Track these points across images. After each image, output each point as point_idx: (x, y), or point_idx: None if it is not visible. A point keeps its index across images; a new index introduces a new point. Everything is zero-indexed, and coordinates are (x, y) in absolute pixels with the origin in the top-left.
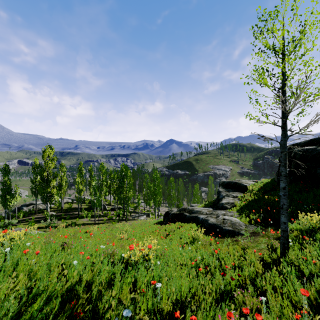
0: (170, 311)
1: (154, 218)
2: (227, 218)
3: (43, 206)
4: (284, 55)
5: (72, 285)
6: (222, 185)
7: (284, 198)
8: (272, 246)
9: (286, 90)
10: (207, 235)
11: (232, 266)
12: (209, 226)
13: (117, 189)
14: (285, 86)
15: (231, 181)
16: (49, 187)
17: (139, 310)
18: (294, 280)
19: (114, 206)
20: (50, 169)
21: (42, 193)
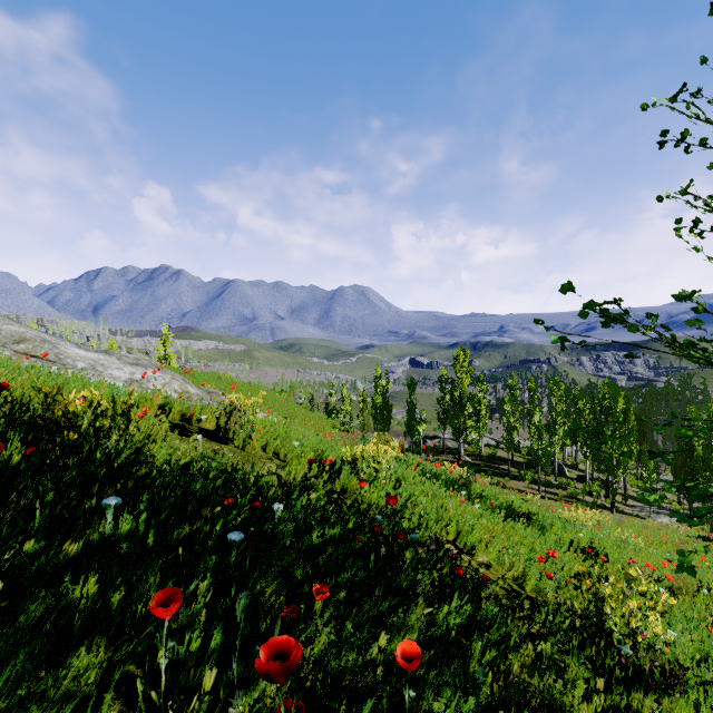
0: (584, 547)
1: (709, 532)
2: None
3: (452, 444)
4: None
5: (512, 506)
6: None
7: None
8: None
9: None
10: None
11: None
12: None
13: (591, 436)
14: None
15: None
16: (462, 416)
17: None
18: None
19: (584, 473)
20: (464, 387)
21: (453, 423)
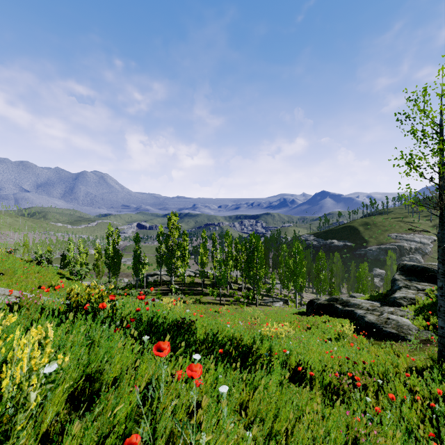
0: (295, 366)
1: (295, 307)
2: (394, 318)
3: (166, 278)
4: (442, 136)
5: (231, 337)
6: (402, 270)
7: (442, 299)
8: (433, 355)
9: (444, 176)
10: (360, 335)
11: (370, 362)
12: (365, 325)
13: (245, 264)
14: (443, 171)
15: (417, 264)
16: (173, 258)
17: (273, 364)
18: (427, 380)
19: (241, 285)
20: (174, 238)
21: (167, 264)
